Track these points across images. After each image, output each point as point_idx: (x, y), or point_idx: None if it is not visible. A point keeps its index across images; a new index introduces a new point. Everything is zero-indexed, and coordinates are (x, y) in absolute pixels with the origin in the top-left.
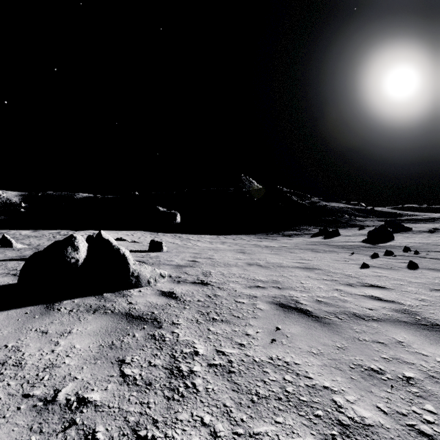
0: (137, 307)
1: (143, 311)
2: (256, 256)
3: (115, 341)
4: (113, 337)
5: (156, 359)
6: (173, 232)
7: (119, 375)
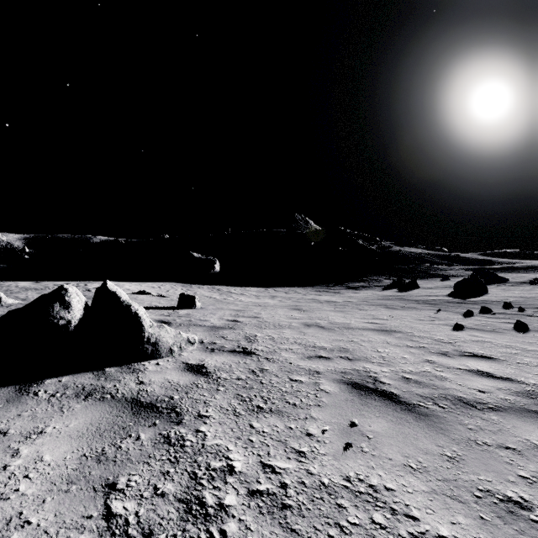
0: (150, 389)
1: (157, 395)
2: (315, 314)
3: (107, 447)
4: (105, 441)
5: (166, 482)
6: (211, 284)
7: (101, 514)
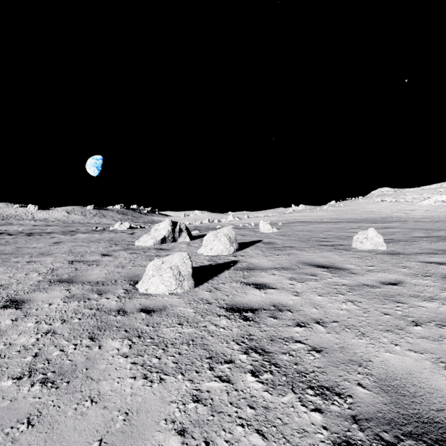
0: None
1: None
2: None
3: None
4: None
5: (136, 238)
6: None
7: None
